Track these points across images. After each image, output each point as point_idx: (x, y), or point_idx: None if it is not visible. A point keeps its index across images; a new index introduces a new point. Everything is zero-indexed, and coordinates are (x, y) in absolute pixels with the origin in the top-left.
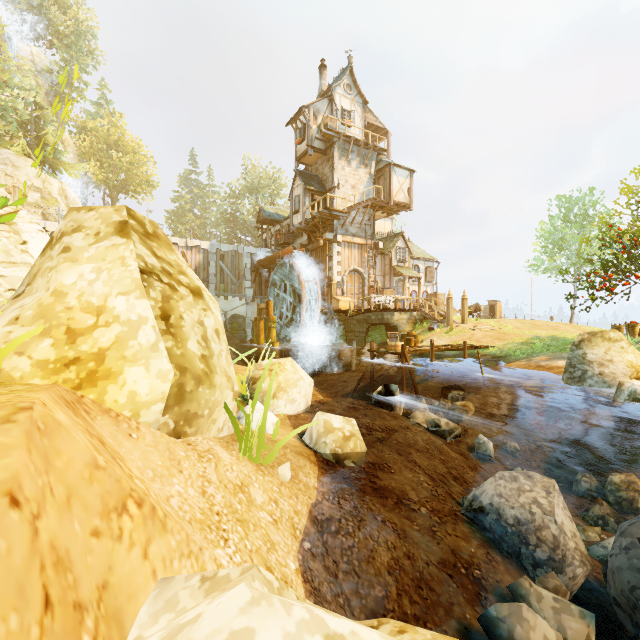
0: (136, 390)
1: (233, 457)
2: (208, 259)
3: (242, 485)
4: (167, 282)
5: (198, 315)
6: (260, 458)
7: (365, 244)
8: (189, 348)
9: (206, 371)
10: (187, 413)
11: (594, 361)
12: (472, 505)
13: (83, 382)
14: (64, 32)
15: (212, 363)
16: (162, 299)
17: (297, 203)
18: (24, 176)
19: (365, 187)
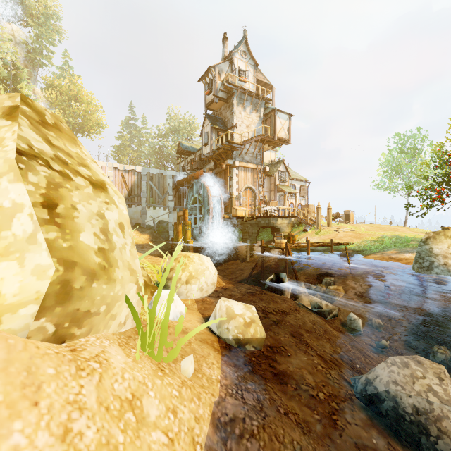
0: (1, 290)
1: (129, 358)
2: (141, 179)
3: (133, 398)
4: (58, 169)
5: (98, 207)
6: (161, 355)
7: (256, 168)
8: (82, 240)
9: (104, 265)
10: (75, 312)
11: (439, 254)
12: (366, 390)
13: None
14: (36, 15)
15: (112, 257)
16: (47, 185)
17: (206, 138)
18: None
19: (256, 127)
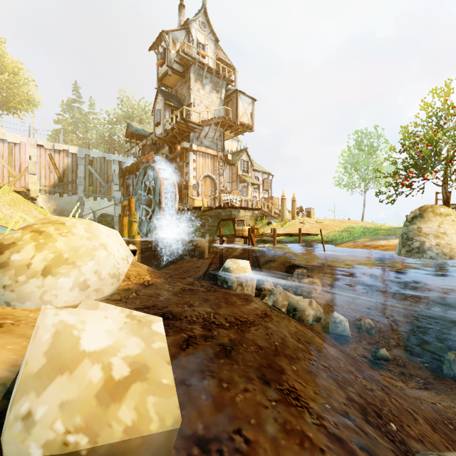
0: None
1: None
2: (77, 163)
3: None
4: None
5: None
6: None
7: (217, 155)
8: None
9: None
10: None
11: (430, 234)
12: None
13: None
14: None
15: None
16: None
17: (158, 116)
18: None
19: (217, 109)
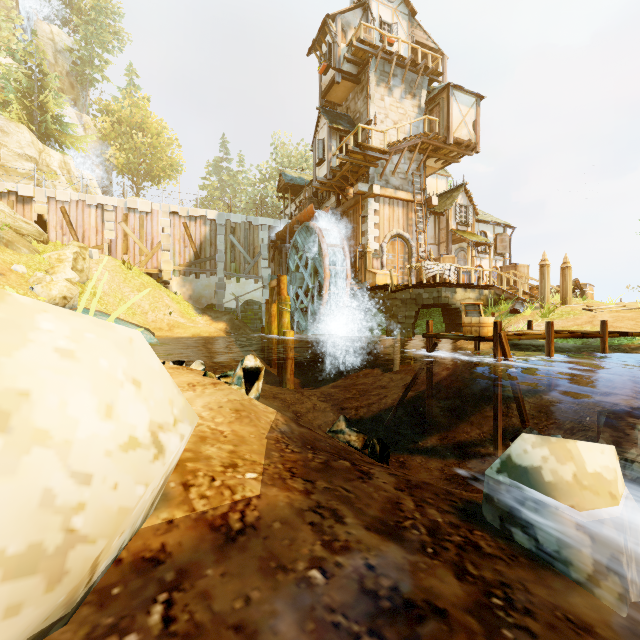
0: None
1: None
2: (216, 232)
3: None
4: None
5: None
6: None
7: (412, 200)
8: None
9: None
10: None
11: None
12: None
13: None
14: (86, 11)
15: None
16: None
17: (321, 150)
18: (15, 143)
19: (412, 125)
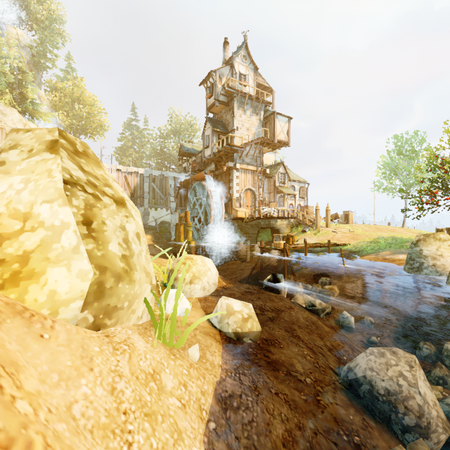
0: (56, 289)
1: (148, 344)
2: (143, 181)
3: (154, 373)
4: (91, 192)
5: (120, 221)
6: (173, 343)
7: (256, 170)
8: (110, 249)
9: (126, 269)
10: (107, 307)
11: (428, 256)
12: (348, 376)
13: (6, 282)
14: (41, 19)
15: (132, 262)
16: (85, 207)
17: (207, 141)
18: (10, 121)
19: (256, 129)
